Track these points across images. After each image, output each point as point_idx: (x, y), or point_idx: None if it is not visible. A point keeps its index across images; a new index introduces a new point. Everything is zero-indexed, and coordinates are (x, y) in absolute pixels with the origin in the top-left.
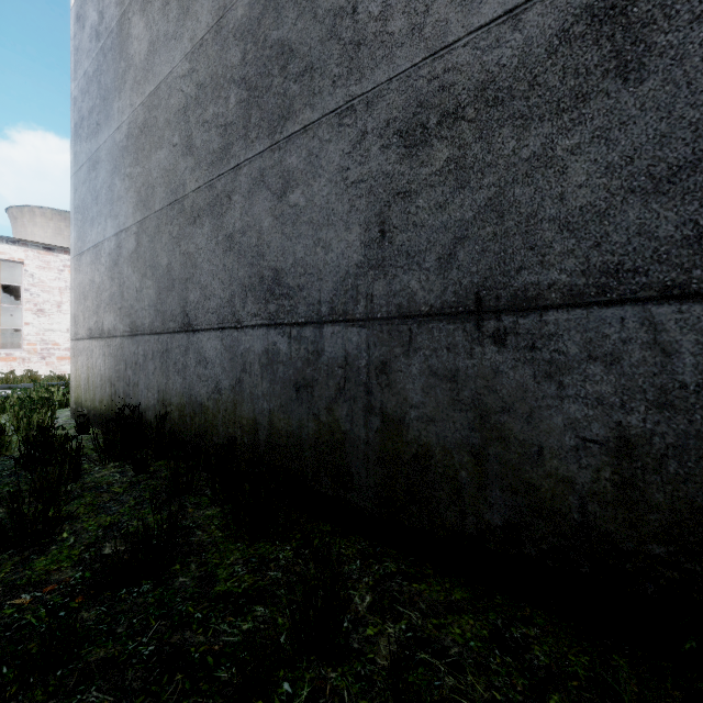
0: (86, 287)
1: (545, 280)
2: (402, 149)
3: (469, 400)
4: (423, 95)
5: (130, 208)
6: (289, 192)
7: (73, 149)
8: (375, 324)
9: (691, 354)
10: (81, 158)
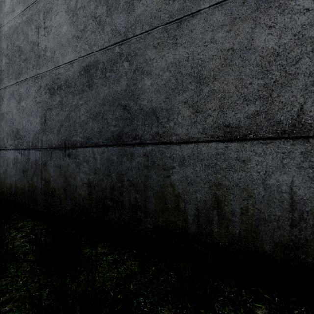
0: None
1: (77, 139)
2: (49, 94)
3: (63, 174)
4: (54, 79)
5: None
6: (21, 101)
7: None
8: (43, 150)
9: (99, 160)
10: None
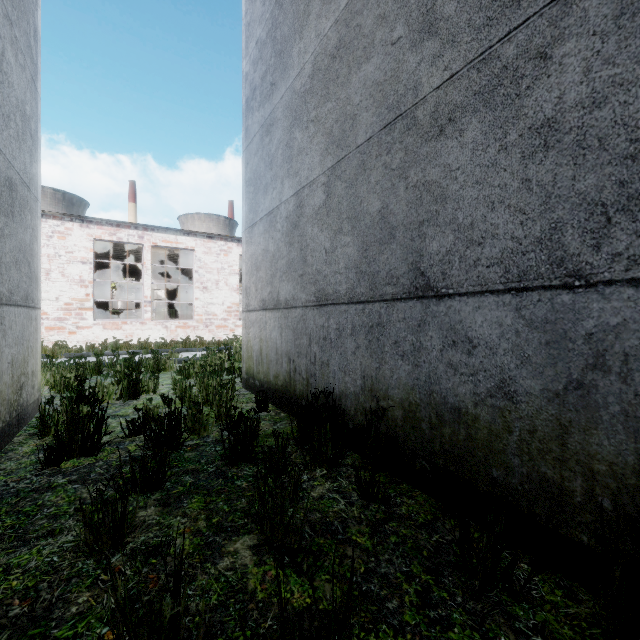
0: (258, 257)
1: None
2: None
3: None
4: None
5: (315, 157)
6: None
7: (244, 126)
8: None
9: None
10: (253, 130)
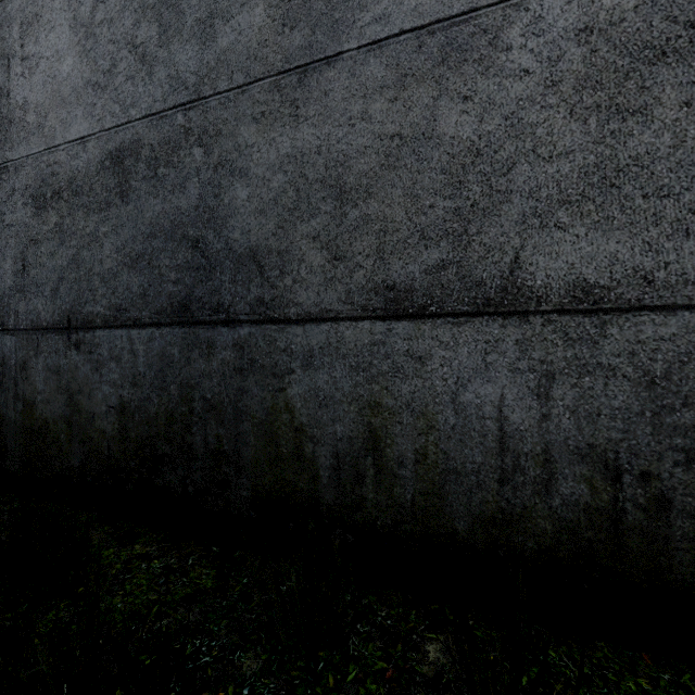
0: None
1: (96, 311)
2: (34, 209)
3: (65, 386)
4: (44, 174)
5: None
6: None
7: None
8: (20, 333)
9: (143, 356)
10: None
